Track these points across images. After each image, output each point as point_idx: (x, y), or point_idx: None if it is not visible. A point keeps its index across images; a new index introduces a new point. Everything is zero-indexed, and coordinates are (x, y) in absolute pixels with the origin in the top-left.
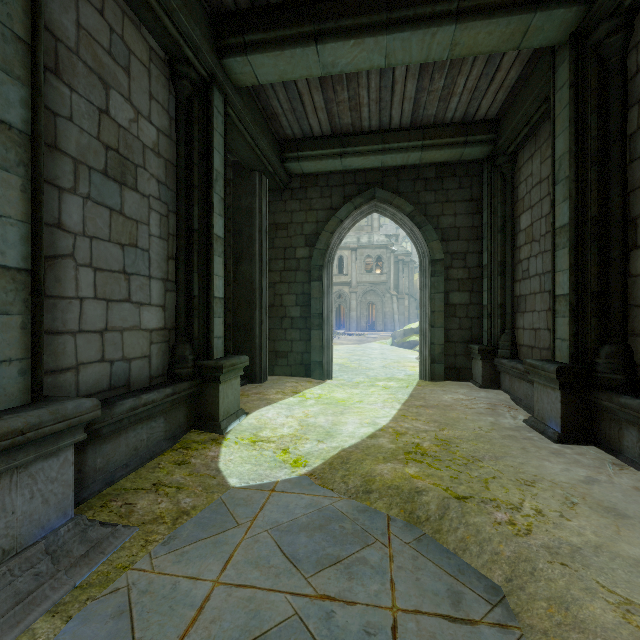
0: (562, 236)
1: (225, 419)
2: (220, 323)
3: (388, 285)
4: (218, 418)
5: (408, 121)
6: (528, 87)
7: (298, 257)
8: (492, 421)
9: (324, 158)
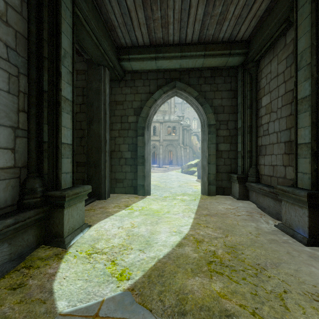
0: (304, 104)
1: (70, 234)
2: (68, 162)
3: (179, 141)
4: (63, 235)
5: (196, 38)
6: (273, 14)
7: (129, 121)
8: (255, 226)
9: (145, 60)
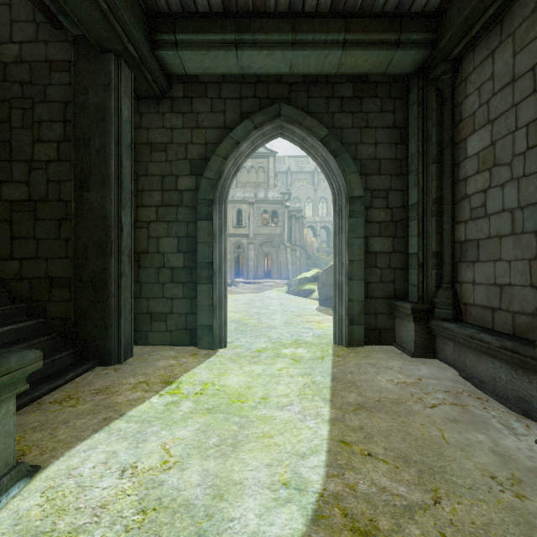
0: None
1: None
2: None
3: (283, 237)
4: None
5: None
6: None
7: (181, 188)
8: (492, 447)
9: (213, 47)
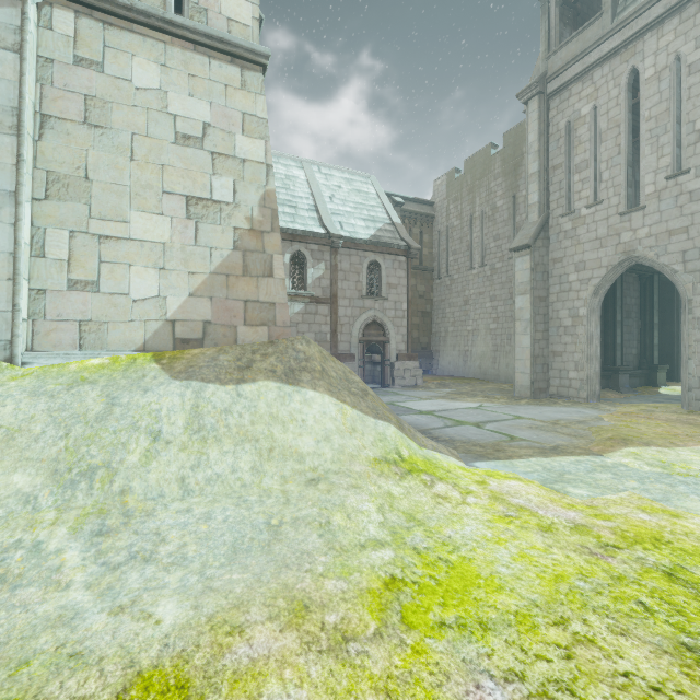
0: None
1: (659, 384)
2: (656, 353)
3: None
4: (656, 383)
5: None
6: None
7: None
8: None
9: None
